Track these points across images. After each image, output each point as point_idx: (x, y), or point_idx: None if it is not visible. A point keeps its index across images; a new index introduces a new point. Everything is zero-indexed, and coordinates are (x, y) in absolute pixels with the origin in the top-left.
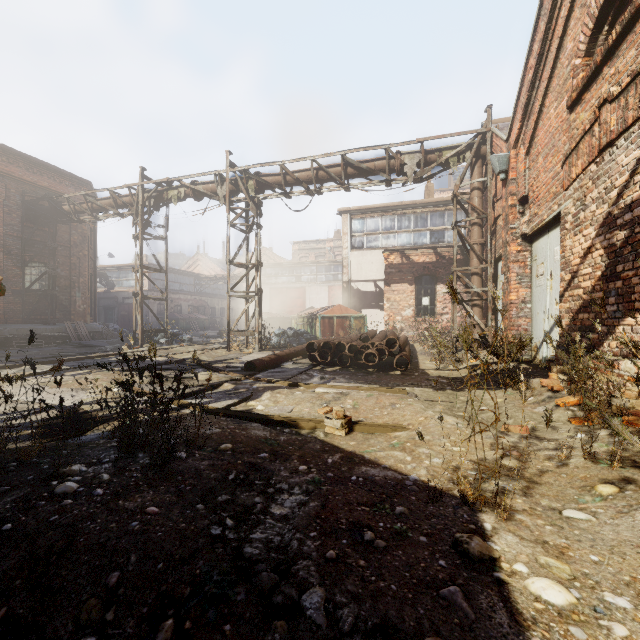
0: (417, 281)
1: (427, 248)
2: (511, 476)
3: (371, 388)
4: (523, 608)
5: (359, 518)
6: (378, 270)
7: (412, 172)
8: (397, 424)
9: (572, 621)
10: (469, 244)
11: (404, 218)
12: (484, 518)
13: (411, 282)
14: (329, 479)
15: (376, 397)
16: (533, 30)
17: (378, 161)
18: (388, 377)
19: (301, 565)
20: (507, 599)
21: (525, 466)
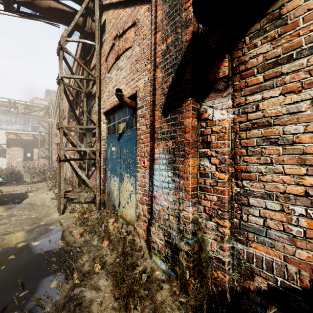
0: (24, 146)
1: (29, 134)
2: (35, 190)
3: (5, 186)
4: (29, 195)
5: (9, 196)
6: (2, 139)
7: (21, 111)
8: (15, 190)
9: (33, 195)
10: (44, 139)
11: (18, 118)
12: (28, 193)
13: (21, 147)
14: (2, 195)
15: (8, 187)
16: (56, 97)
17: (4, 102)
18: (11, 184)
19: (2, 198)
20: (27, 195)
21: (38, 189)
